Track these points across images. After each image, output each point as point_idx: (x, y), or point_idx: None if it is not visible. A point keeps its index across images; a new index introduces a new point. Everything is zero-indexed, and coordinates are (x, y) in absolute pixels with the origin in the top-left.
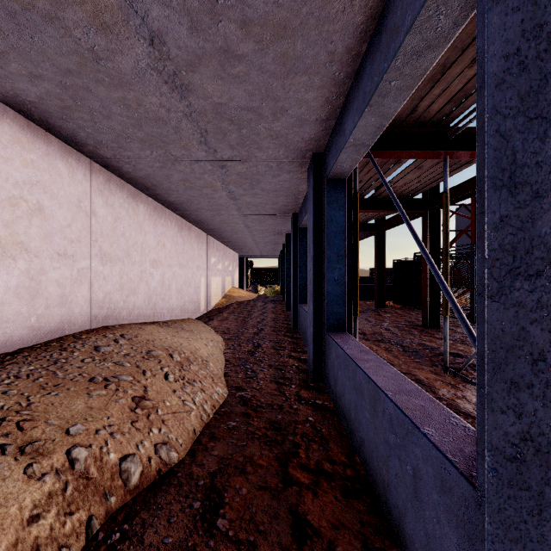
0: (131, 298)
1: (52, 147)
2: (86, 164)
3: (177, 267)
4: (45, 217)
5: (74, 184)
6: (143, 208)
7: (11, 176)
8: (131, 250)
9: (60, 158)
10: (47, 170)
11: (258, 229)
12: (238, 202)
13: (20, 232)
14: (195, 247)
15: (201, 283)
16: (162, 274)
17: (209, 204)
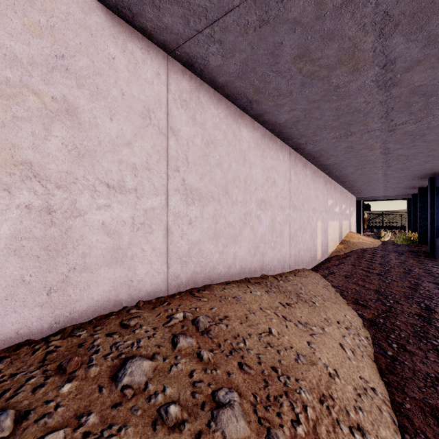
0: (230, 248)
1: (96, 19)
2: (160, 60)
3: (290, 209)
4: (80, 125)
5: (138, 84)
6: (247, 134)
7: (1, 46)
8: (230, 186)
9: (112, 40)
10: (85, 53)
11: (402, 155)
12: (391, 95)
13: (22, 144)
14: (311, 187)
15: (318, 228)
16: (272, 217)
17: (336, 114)
